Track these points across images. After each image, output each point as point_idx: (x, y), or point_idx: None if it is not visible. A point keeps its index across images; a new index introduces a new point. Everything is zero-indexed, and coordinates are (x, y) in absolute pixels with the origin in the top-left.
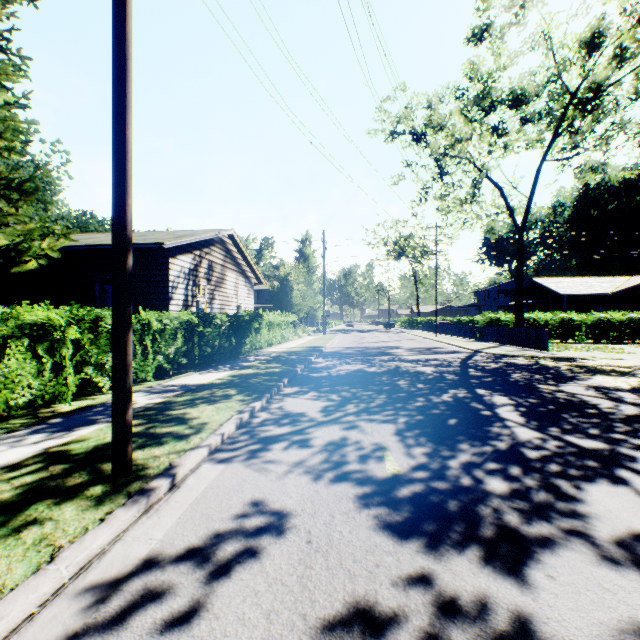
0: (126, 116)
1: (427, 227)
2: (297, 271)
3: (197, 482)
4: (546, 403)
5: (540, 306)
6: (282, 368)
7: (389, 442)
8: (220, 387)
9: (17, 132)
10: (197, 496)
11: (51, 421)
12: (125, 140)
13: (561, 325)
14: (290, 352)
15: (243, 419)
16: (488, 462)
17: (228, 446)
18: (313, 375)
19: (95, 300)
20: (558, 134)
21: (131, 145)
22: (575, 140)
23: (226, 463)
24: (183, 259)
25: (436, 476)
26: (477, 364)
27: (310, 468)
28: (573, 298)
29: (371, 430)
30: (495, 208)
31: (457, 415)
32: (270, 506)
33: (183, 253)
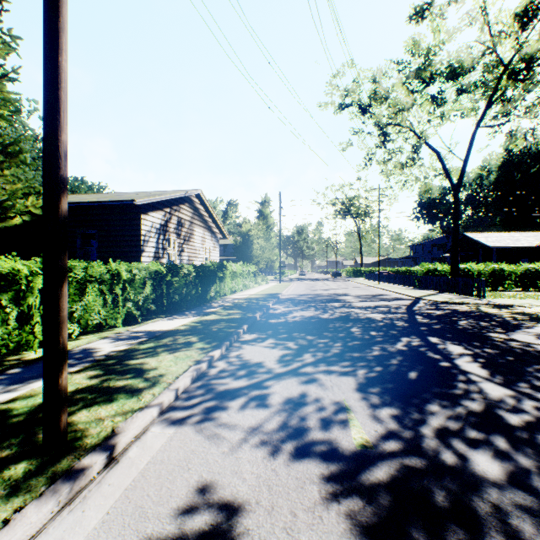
0: (58, 40)
1: (371, 189)
2: (257, 227)
3: (139, 454)
4: (503, 353)
5: (470, 258)
6: (242, 314)
7: (351, 400)
8: (183, 334)
9: (6, 102)
10: (135, 476)
11: (10, 371)
12: (57, 67)
13: (493, 275)
14: (250, 299)
15: (200, 370)
16: (466, 430)
17: (181, 403)
18: (271, 321)
19: (76, 252)
20: (491, 103)
21: (65, 74)
22: (507, 108)
23: (176, 426)
24: (154, 215)
25: (411, 450)
26: (422, 311)
27: (267, 435)
28: (501, 251)
29: (330, 384)
30: (432, 171)
31: (417, 367)
32: (218, 495)
33: (154, 210)
